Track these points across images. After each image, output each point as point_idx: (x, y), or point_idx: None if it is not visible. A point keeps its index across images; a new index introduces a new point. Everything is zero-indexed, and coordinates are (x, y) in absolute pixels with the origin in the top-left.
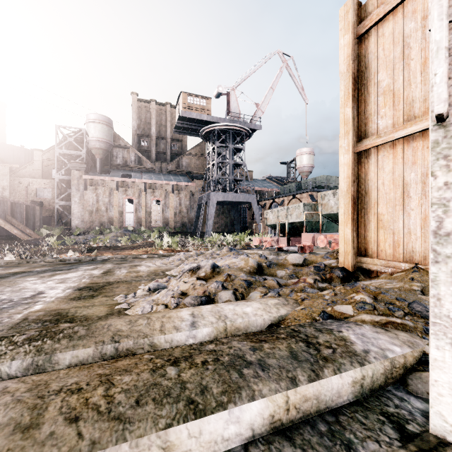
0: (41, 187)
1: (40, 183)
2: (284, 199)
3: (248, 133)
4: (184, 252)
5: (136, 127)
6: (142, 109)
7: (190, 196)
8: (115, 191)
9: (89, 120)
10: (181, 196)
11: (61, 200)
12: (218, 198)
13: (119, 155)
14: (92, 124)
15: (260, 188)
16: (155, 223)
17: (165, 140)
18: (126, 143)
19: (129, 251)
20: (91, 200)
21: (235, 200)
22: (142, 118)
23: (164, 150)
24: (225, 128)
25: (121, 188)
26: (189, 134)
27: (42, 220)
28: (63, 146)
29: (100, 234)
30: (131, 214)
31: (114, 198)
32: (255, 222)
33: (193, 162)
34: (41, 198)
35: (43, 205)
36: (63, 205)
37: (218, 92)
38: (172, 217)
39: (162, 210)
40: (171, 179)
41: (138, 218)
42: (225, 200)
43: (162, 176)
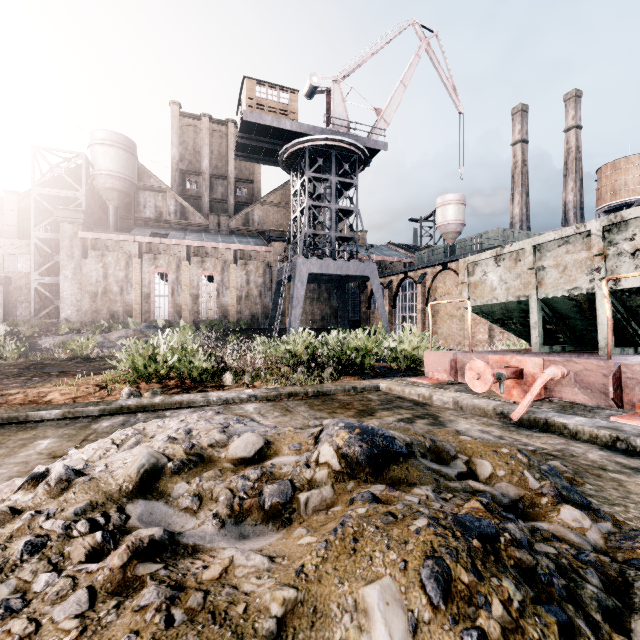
0: (11, 253)
1: (10, 246)
2: (425, 272)
3: (364, 157)
4: (199, 393)
5: (178, 158)
6: (188, 130)
7: (264, 269)
8: (136, 259)
9: (94, 141)
10: (250, 269)
11: (47, 275)
12: (311, 269)
13: (148, 203)
14: (99, 148)
15: (381, 257)
16: (206, 314)
17: (226, 180)
18: (161, 184)
19: (55, 385)
20: (94, 274)
21: (341, 273)
22: (188, 144)
23: (224, 197)
24: (323, 147)
25: (146, 255)
26: (261, 161)
27: (8, 309)
28: (51, 185)
29: (105, 332)
30: (165, 298)
31: (135, 272)
32: (372, 313)
33: (270, 215)
34: (11, 272)
35: (15, 283)
36: (51, 283)
37: (311, 85)
38: (234, 303)
39: (216, 291)
40: (234, 242)
41: (175, 306)
42: (323, 272)
43: (219, 238)
